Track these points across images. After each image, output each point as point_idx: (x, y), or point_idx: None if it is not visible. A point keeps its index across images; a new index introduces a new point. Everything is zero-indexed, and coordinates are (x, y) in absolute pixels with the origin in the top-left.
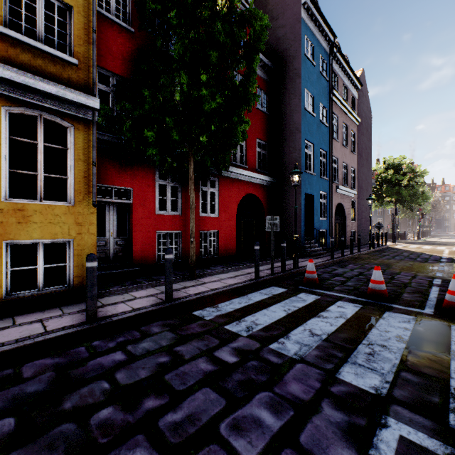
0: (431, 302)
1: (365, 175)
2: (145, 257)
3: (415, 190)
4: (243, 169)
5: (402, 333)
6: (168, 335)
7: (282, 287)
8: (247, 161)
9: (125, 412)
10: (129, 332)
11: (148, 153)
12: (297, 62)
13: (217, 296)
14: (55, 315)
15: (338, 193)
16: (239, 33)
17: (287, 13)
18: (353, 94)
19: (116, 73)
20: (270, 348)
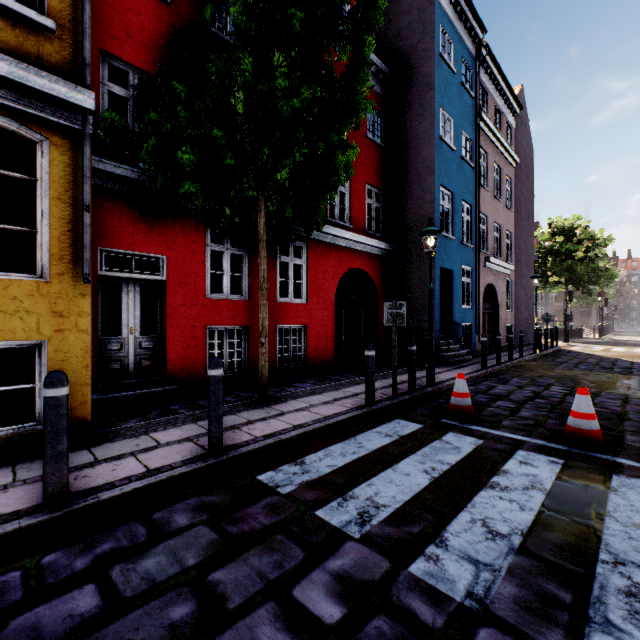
0: None
1: (524, 243)
2: (188, 367)
3: (596, 265)
4: (345, 230)
5: None
6: (203, 536)
7: (414, 421)
8: (352, 218)
9: None
10: (128, 526)
11: (182, 189)
12: (428, 66)
13: (303, 439)
14: None
15: (487, 268)
16: None
17: None
18: (509, 121)
19: (139, 67)
20: (412, 575)
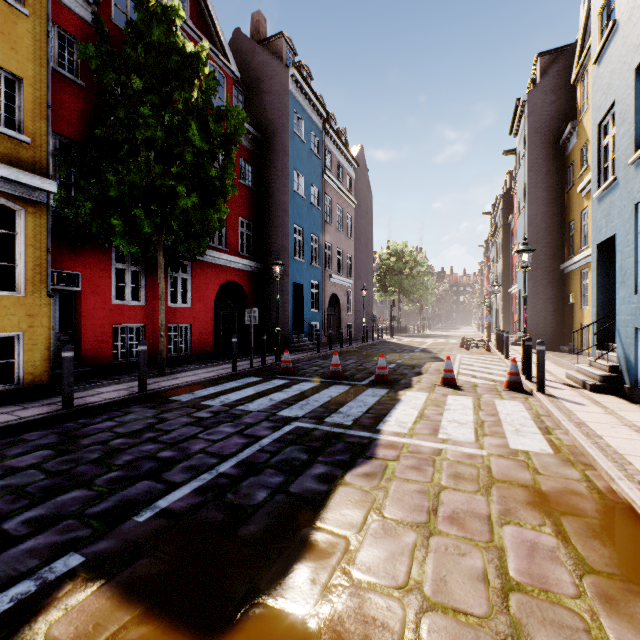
0: (371, 378)
1: (364, 263)
2: (98, 355)
3: (415, 280)
4: (223, 252)
5: (334, 394)
6: (151, 411)
7: (259, 377)
8: (228, 243)
9: (133, 439)
10: (111, 413)
11: (116, 243)
12: (285, 138)
13: (192, 386)
14: (16, 409)
15: (332, 282)
16: (215, 128)
17: (275, 79)
18: (350, 173)
19: (61, 134)
20: (237, 409)
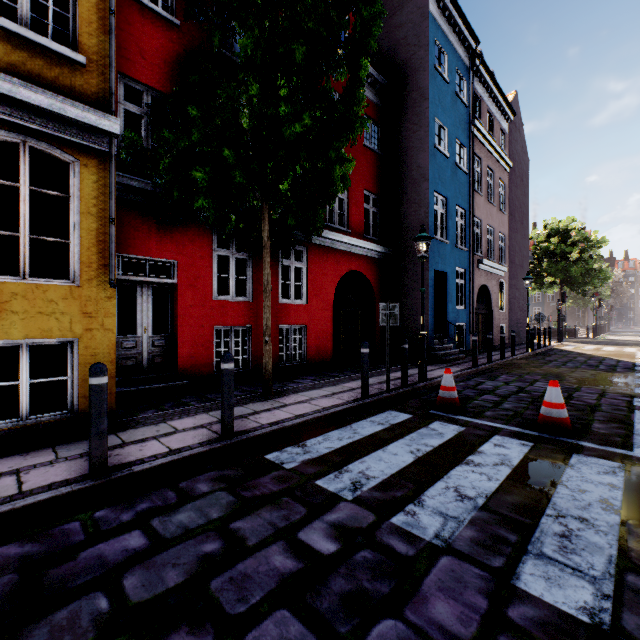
0: (639, 437)
1: (518, 245)
2: (196, 364)
3: (590, 266)
4: (343, 234)
5: (608, 495)
6: (223, 499)
7: (404, 412)
8: (350, 223)
9: None
10: (159, 492)
11: (196, 204)
12: (423, 78)
13: (304, 426)
14: (42, 461)
15: (481, 269)
16: (338, 22)
17: (408, 5)
18: (503, 127)
19: (153, 87)
20: (393, 524)
